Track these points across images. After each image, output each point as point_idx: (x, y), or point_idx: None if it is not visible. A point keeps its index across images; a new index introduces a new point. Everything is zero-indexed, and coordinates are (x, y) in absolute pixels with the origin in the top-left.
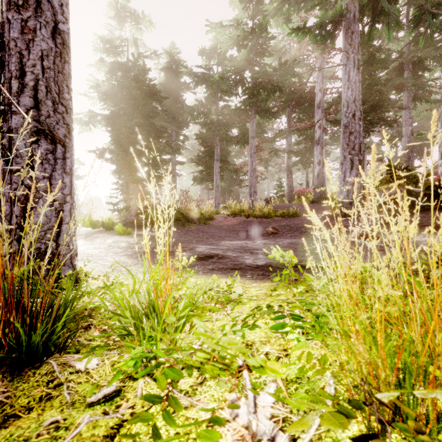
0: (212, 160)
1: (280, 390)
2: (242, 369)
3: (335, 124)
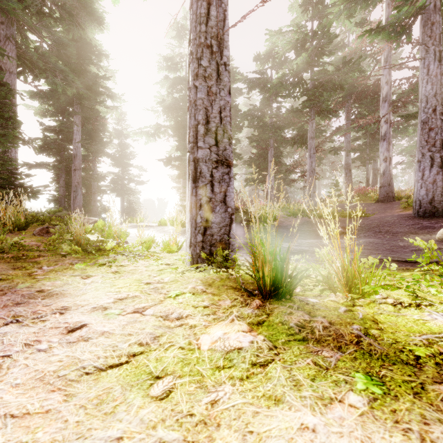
0: (265, 162)
1: None
2: (419, 305)
3: (407, 119)
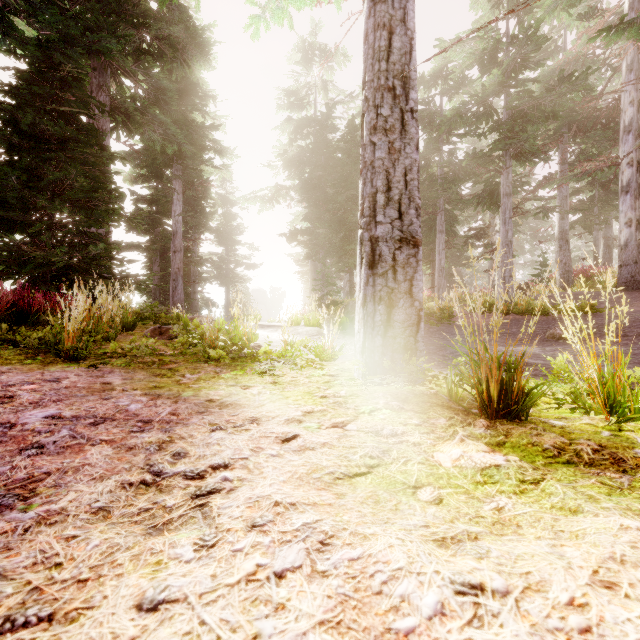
0: (432, 232)
1: None
2: None
3: None
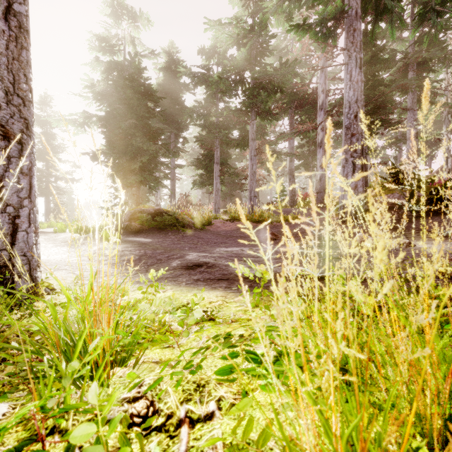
0: (212, 163)
1: None
2: (181, 425)
3: (337, 126)
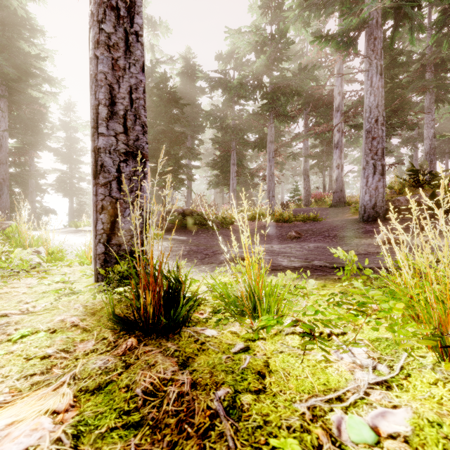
0: (228, 164)
1: (396, 323)
2: (330, 335)
3: (355, 128)
